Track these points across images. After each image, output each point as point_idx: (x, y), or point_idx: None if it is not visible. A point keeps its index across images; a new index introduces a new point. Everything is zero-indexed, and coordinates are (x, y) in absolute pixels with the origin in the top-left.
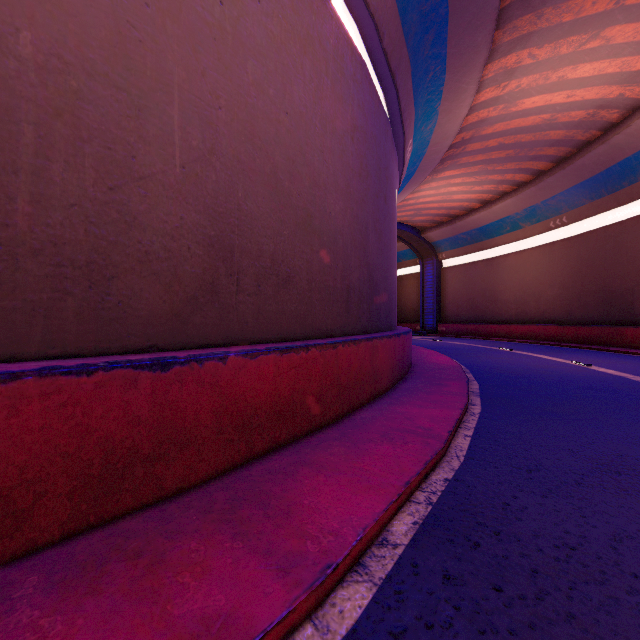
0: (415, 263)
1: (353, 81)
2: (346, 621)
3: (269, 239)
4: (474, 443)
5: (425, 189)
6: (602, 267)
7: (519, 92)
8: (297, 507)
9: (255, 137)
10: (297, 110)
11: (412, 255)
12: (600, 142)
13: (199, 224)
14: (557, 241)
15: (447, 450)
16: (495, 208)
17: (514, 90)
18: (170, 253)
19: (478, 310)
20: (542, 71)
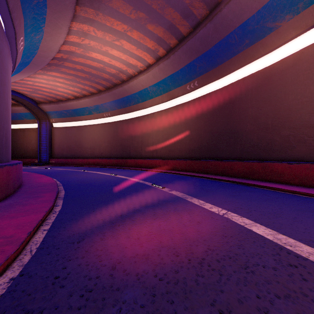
0: (34, 122)
1: None
2: None
3: None
4: (48, 234)
5: (39, 78)
6: (121, 136)
7: (90, 47)
8: None
9: None
10: None
11: (32, 117)
12: (120, 86)
13: None
14: (107, 123)
15: (24, 248)
16: (81, 101)
17: (87, 44)
18: None
19: (73, 151)
20: (99, 43)
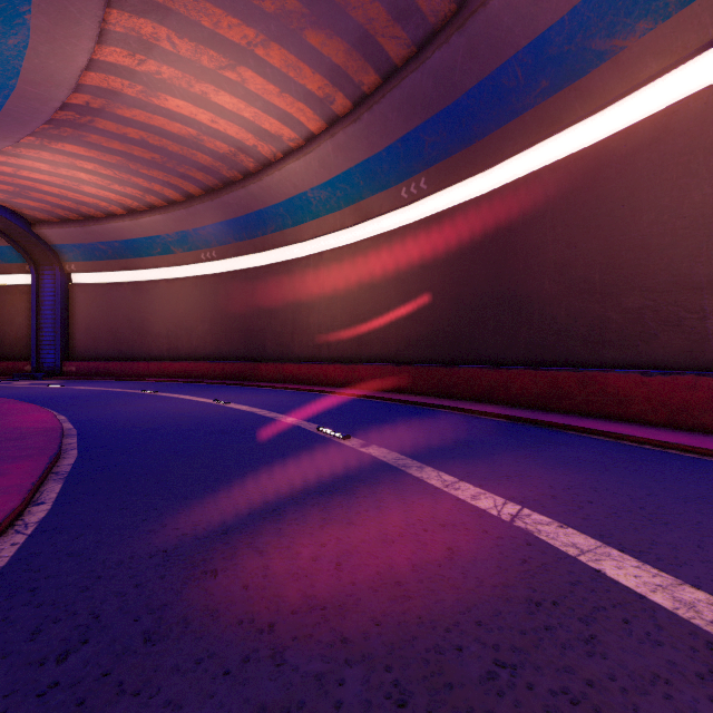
0: (23, 270)
1: None
2: None
3: None
4: None
5: (31, 157)
6: (244, 307)
7: (161, 82)
8: None
9: None
10: None
11: (17, 257)
12: (241, 185)
13: None
14: (208, 275)
15: None
16: (143, 221)
17: (154, 75)
18: None
19: (124, 344)
20: (185, 71)
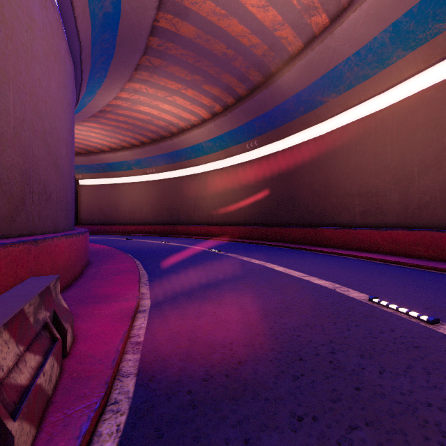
0: None
1: (69, 75)
2: (148, 304)
3: (43, 172)
4: (147, 271)
5: None
6: (169, 197)
7: (139, 101)
8: (108, 294)
9: (38, 111)
10: (53, 95)
11: None
12: (170, 139)
13: (19, 163)
14: (150, 181)
15: (140, 274)
16: (119, 154)
17: (137, 99)
18: (9, 180)
19: (106, 216)
20: (150, 98)
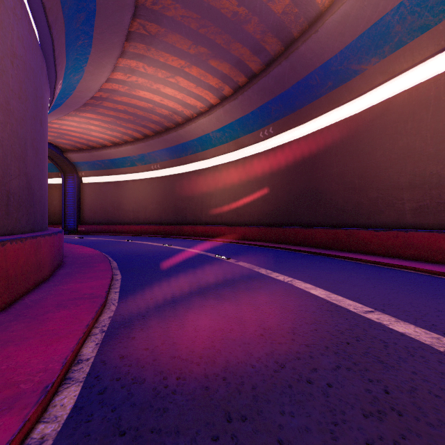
0: (57, 176)
1: (13, 13)
2: (68, 406)
3: None
4: (122, 294)
5: (69, 120)
6: (175, 195)
7: (137, 84)
8: None
9: None
10: None
11: (54, 169)
12: (174, 130)
13: None
14: (155, 177)
15: (106, 302)
16: (121, 149)
17: (134, 82)
18: None
19: (109, 215)
20: (149, 80)
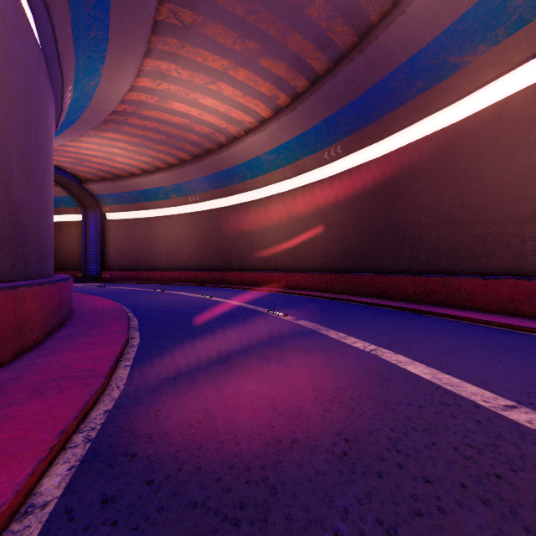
0: (77, 211)
1: None
2: None
3: None
4: (133, 370)
5: (88, 142)
6: (218, 234)
7: (169, 94)
8: None
9: None
10: None
11: (73, 203)
12: (217, 153)
13: None
14: (194, 212)
15: (108, 384)
16: (152, 178)
17: (166, 90)
18: None
19: (139, 259)
20: (184, 87)
